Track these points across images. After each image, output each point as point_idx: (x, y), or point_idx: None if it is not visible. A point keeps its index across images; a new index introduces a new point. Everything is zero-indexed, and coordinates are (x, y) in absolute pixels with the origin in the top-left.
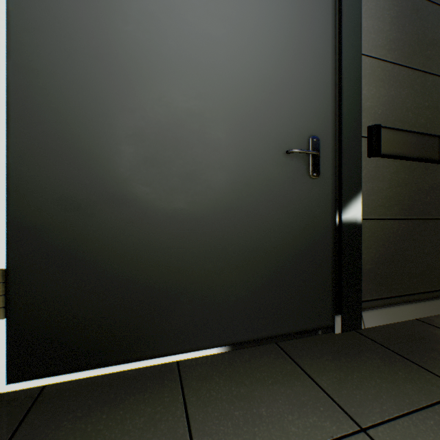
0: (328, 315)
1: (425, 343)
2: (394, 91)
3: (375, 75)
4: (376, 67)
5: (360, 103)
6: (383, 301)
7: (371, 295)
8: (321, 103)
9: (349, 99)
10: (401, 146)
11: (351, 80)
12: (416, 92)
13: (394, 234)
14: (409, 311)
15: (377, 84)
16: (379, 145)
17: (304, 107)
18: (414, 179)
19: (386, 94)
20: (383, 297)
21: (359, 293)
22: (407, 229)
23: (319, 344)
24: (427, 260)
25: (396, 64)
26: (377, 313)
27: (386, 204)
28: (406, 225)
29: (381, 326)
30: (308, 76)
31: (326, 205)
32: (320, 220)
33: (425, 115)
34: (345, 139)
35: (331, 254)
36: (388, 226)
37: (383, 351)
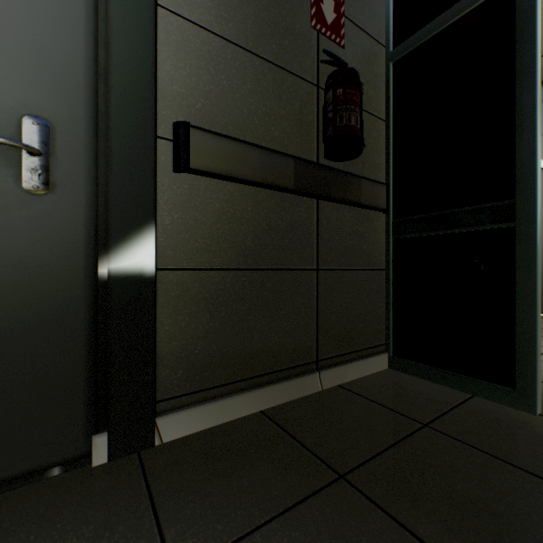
0: (77, 437)
1: (225, 460)
2: (229, 80)
3: (190, 48)
4: (192, 35)
5: (153, 81)
6: (206, 393)
7: (183, 388)
8: (58, 61)
9: (127, 69)
10: (230, 161)
11: (132, 38)
12: (268, 92)
13: (227, 291)
14: (251, 401)
15: (195, 62)
16: (186, 154)
17: (11, 59)
18: (264, 213)
19: (213, 82)
20: (206, 387)
21: (151, 389)
22: (251, 283)
23: (19, 505)
24: (286, 325)
25: (231, 42)
26: (189, 414)
27: (213, 247)
28: (250, 279)
29: (194, 434)
30: (21, 3)
31: (73, 244)
32: (57, 270)
33: (282, 127)
34: (117, 134)
35: (86, 330)
36: (217, 280)
37: (131, 497)
